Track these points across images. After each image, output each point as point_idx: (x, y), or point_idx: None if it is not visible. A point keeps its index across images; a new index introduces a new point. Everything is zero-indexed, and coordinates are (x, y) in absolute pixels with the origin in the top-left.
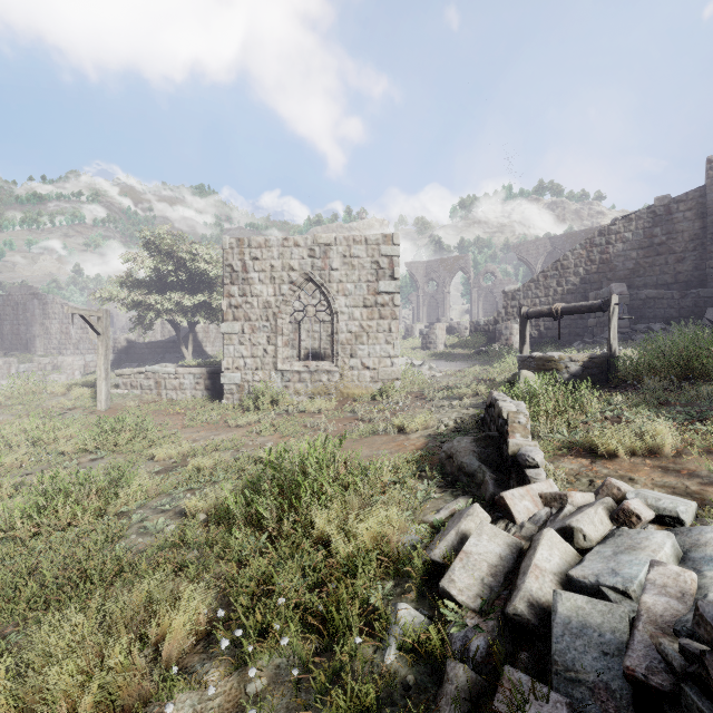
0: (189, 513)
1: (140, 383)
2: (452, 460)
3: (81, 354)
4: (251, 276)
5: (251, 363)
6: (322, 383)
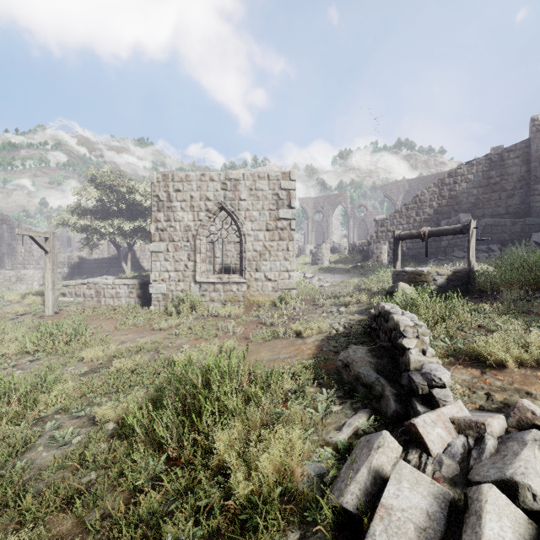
0: (99, 421)
1: (83, 292)
2: (349, 369)
3: (42, 268)
4: (174, 205)
5: (174, 276)
6: (233, 292)
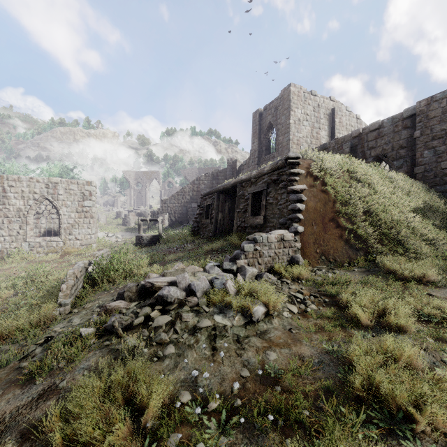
0: None
1: None
2: None
3: None
4: (8, 195)
5: (8, 239)
6: (53, 247)
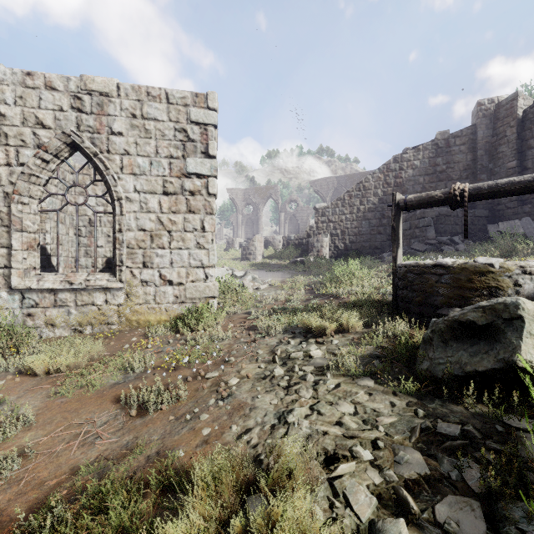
0: None
1: None
2: None
3: None
4: None
5: None
6: (95, 307)
